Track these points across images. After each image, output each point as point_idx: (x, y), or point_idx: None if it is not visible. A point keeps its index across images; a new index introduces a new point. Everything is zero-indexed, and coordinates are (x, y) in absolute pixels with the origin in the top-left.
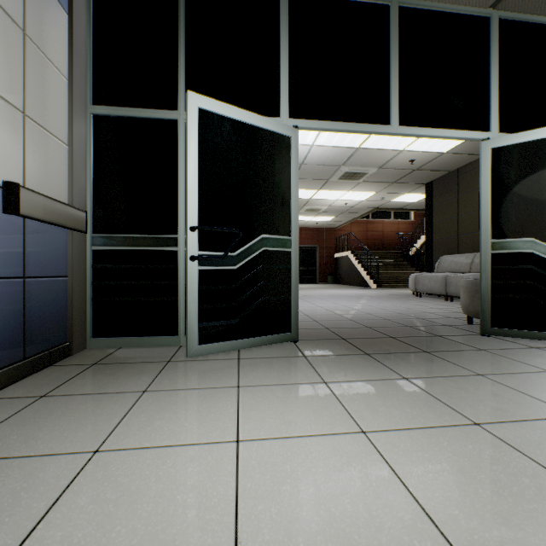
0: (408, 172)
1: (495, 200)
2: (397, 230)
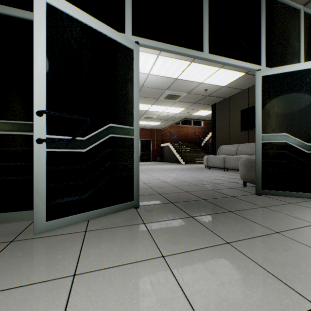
0: (203, 97)
1: (264, 108)
2: (194, 132)
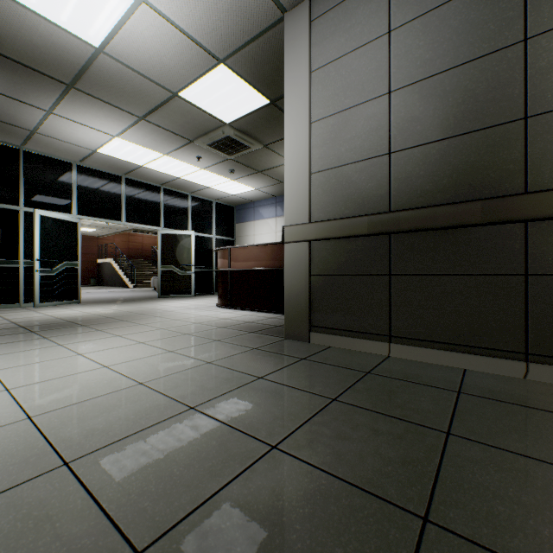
0: None
1: (162, 251)
2: (154, 243)
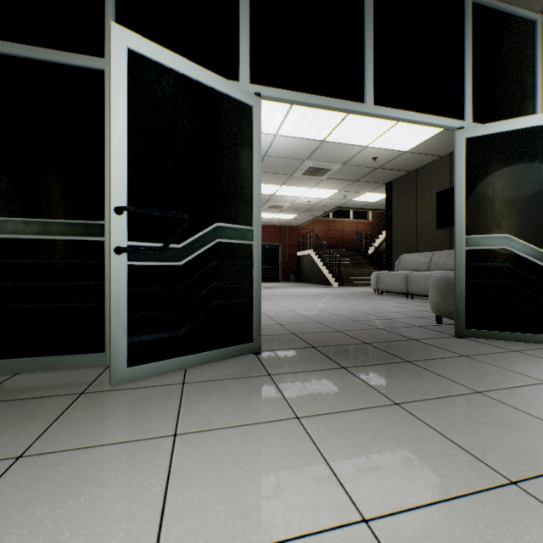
0: (370, 171)
1: (470, 193)
2: (356, 230)
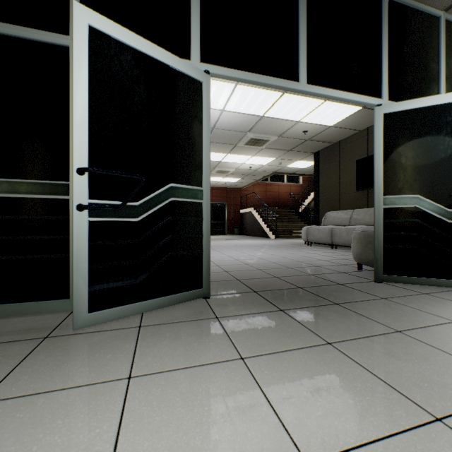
0: (301, 142)
1: (386, 160)
2: (289, 191)
